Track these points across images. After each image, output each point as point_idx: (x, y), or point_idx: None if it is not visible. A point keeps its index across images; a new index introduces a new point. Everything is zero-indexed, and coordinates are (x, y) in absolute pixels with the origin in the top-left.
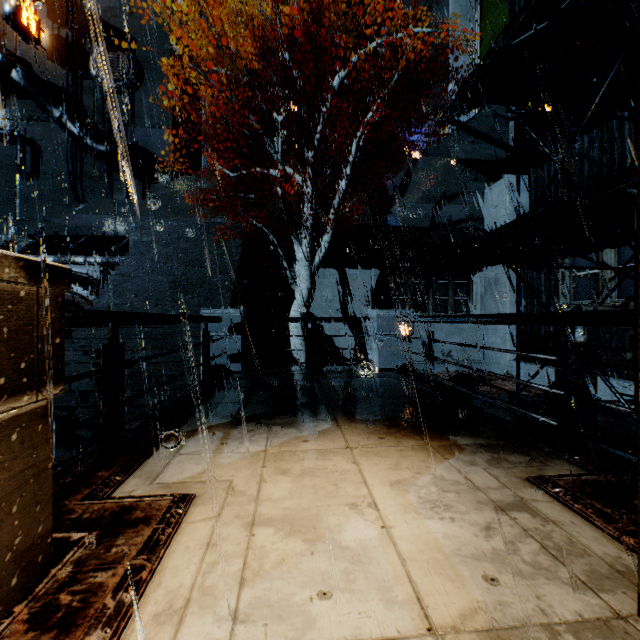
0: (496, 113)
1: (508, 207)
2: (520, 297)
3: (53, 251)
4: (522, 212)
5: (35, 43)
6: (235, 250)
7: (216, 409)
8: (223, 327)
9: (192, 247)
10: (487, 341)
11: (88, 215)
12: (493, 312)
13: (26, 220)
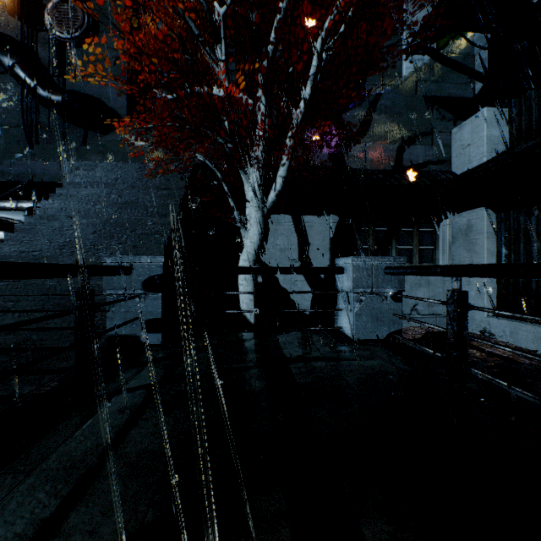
0: (469, 41)
1: (485, 144)
2: (499, 245)
3: None
4: (501, 149)
5: None
6: (177, 191)
7: None
8: (134, 281)
9: (129, 188)
10: None
11: (32, 161)
12: (464, 262)
13: None
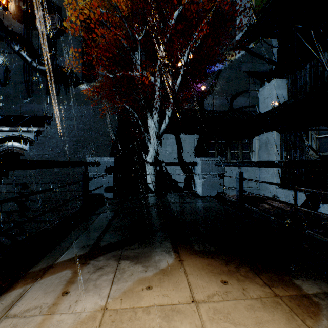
0: (267, 43)
1: (275, 98)
2: (282, 151)
3: (12, 125)
4: (283, 101)
5: (5, 9)
6: (114, 123)
7: (81, 236)
8: (101, 169)
9: (89, 121)
10: (261, 176)
11: (32, 104)
12: (265, 159)
13: (0, 108)
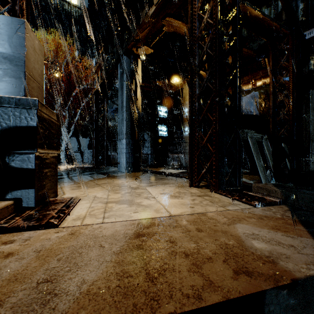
0: None
1: None
2: None
3: None
4: None
5: None
6: None
7: None
8: None
9: None
10: None
11: None
12: None
13: None
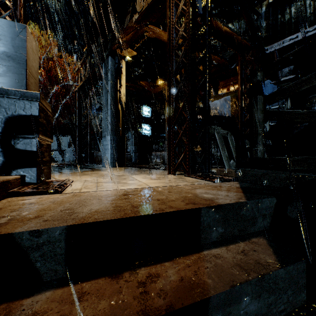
0: None
1: None
2: None
3: None
4: None
5: None
6: None
7: None
8: None
9: None
10: None
11: None
12: None
13: None
